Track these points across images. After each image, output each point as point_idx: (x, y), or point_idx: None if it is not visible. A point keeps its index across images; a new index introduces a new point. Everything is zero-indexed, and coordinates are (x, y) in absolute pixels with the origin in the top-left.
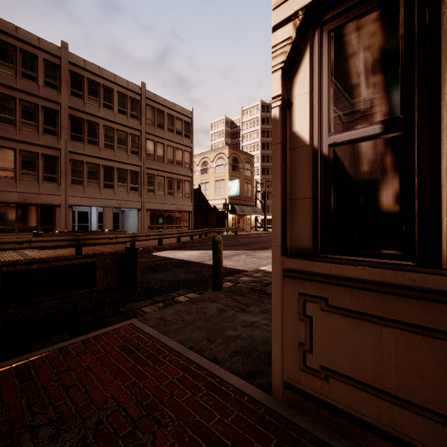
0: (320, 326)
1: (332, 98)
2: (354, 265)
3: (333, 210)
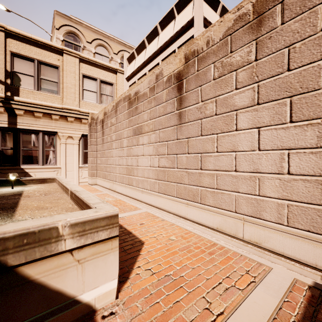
0: (0, 176)
1: (2, 142)
2: (6, 166)
3: (2, 159)
